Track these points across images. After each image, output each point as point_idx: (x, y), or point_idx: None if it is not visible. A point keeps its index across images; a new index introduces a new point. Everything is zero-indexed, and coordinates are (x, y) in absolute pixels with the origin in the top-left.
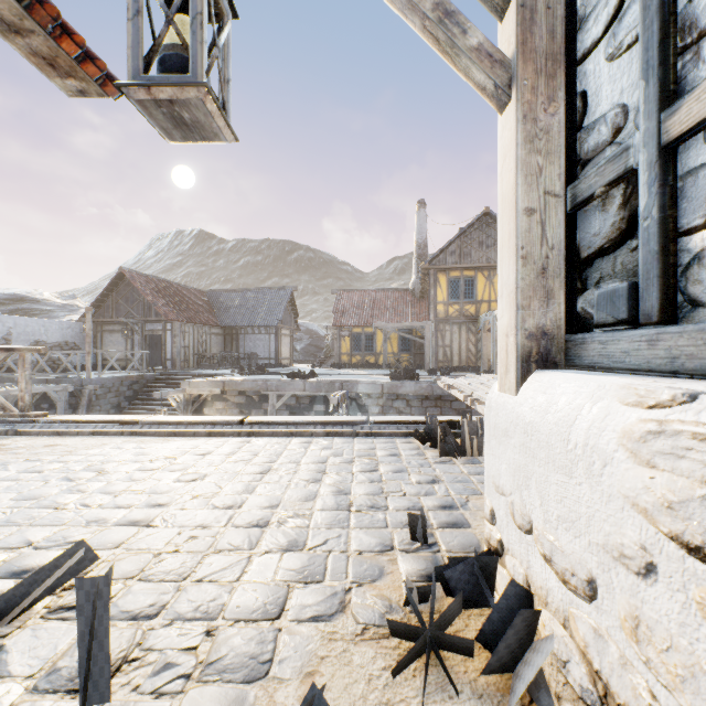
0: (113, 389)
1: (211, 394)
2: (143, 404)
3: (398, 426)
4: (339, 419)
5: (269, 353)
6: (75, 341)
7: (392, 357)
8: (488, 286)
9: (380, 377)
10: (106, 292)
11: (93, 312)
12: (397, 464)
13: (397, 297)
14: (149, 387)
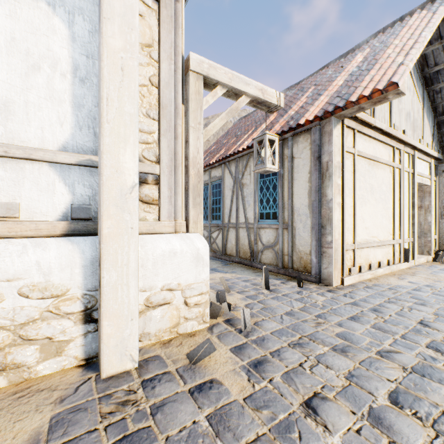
0: None
1: None
2: None
3: None
4: None
5: None
6: None
7: None
8: None
9: None
10: None
11: None
12: (414, 442)
13: None
14: None
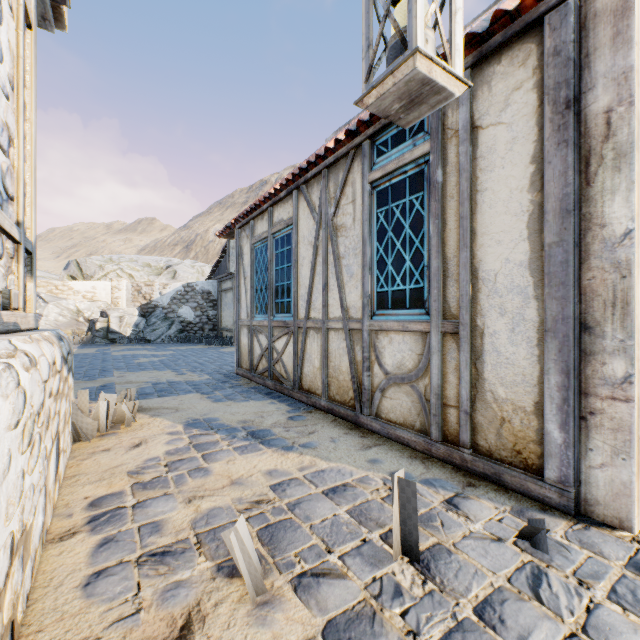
0: None
1: None
2: None
3: None
4: None
5: None
6: None
7: None
8: None
9: None
10: None
11: None
12: None
13: None
14: None
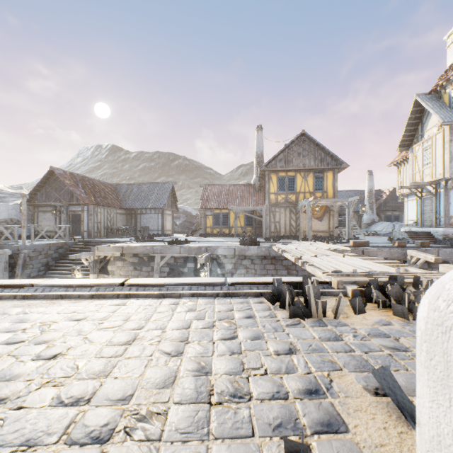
0: (42, 253)
1: (113, 256)
2: (66, 263)
3: (250, 286)
4: (202, 281)
5: (157, 227)
6: (18, 218)
7: (240, 230)
8: (303, 182)
9: (232, 243)
10: (40, 184)
11: (27, 197)
12: (254, 329)
13: (244, 189)
14: (70, 251)
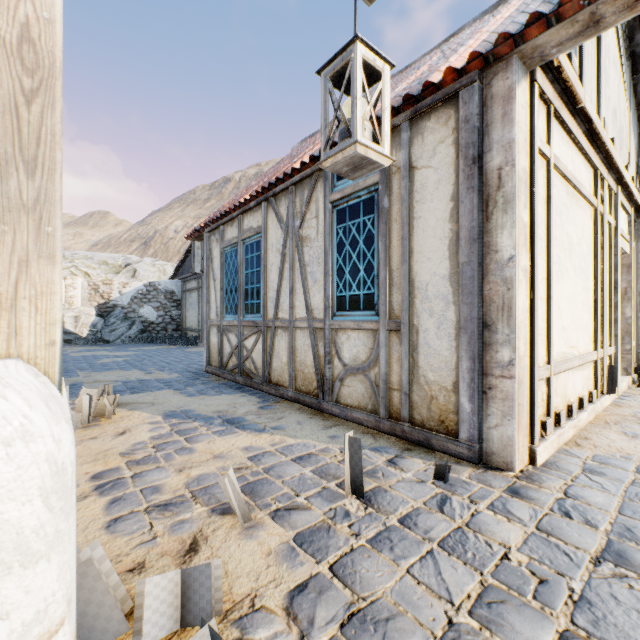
0: None
1: None
2: None
3: None
4: None
5: None
6: None
7: None
8: None
9: None
10: None
11: None
12: None
13: None
14: None
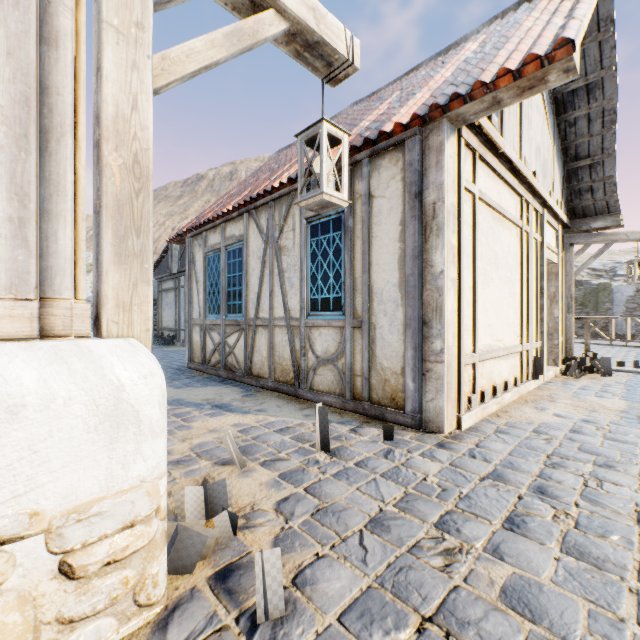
0: None
1: None
2: None
3: None
4: None
5: None
6: None
7: None
8: None
9: None
10: None
11: None
12: None
13: None
14: None
